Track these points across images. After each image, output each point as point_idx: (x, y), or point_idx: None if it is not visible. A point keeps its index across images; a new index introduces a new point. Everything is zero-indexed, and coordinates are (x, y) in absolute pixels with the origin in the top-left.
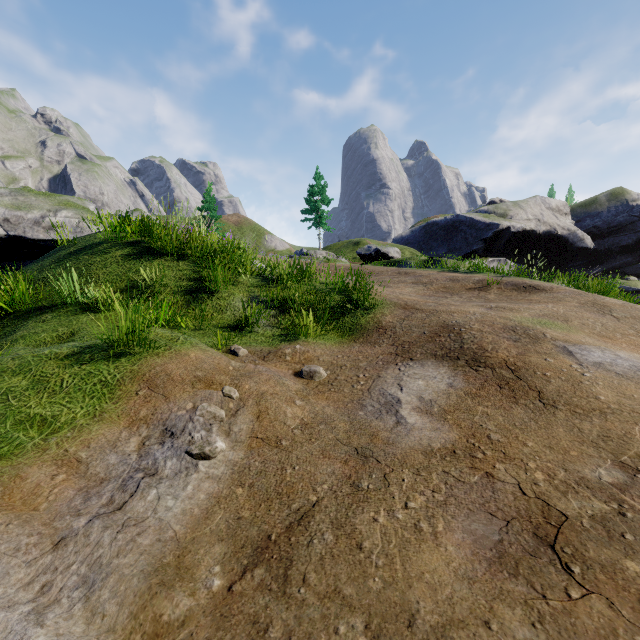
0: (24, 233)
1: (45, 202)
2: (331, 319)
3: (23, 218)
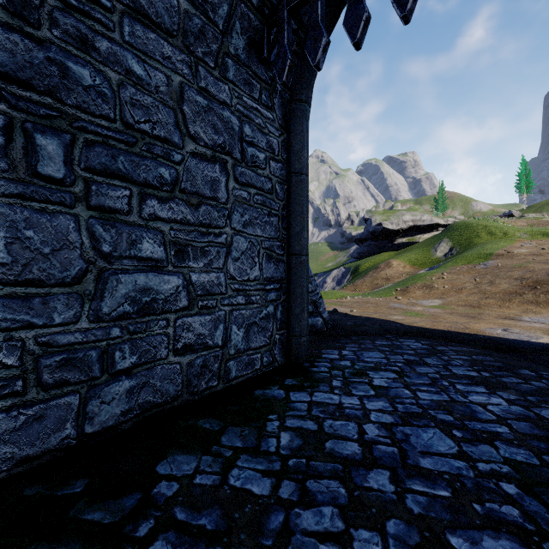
0: (417, 224)
1: (417, 213)
2: (544, 236)
3: (416, 219)
